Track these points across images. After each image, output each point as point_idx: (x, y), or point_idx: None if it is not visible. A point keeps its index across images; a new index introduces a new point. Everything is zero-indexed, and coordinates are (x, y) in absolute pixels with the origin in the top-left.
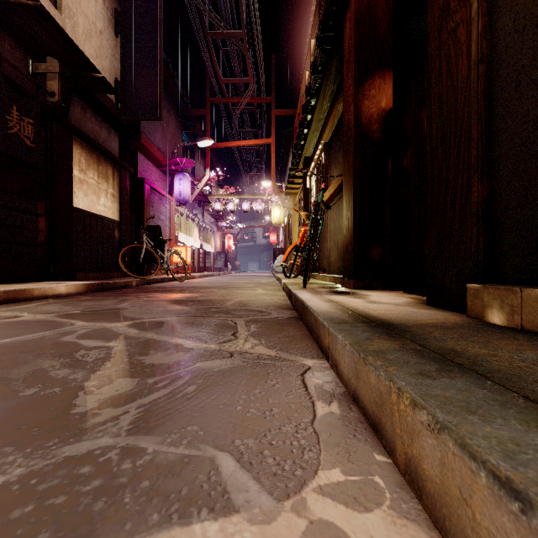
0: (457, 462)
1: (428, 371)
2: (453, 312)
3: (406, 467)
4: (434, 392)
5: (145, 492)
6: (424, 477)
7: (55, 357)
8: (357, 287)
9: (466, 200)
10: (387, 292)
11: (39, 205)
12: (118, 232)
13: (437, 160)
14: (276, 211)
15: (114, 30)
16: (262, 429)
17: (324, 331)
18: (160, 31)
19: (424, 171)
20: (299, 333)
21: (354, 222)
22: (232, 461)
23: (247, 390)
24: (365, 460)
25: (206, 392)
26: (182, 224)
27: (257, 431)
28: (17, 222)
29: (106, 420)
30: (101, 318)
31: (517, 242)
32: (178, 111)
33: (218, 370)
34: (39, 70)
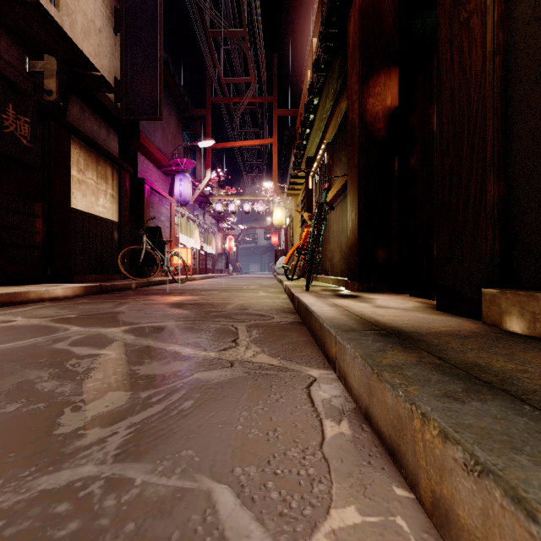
0: (508, 518)
1: (454, 391)
2: (466, 318)
3: (433, 508)
4: (466, 421)
5: (128, 538)
6: (459, 526)
7: (44, 367)
8: (362, 290)
9: (480, 200)
10: (392, 295)
11: (36, 206)
12: (118, 233)
13: (448, 158)
14: (278, 212)
15: (114, 28)
16: (265, 454)
17: (331, 339)
18: (160, 29)
19: (432, 170)
20: (303, 339)
21: (358, 223)
22: (231, 496)
23: (248, 406)
24: (383, 495)
25: (203, 409)
26: (183, 225)
27: (260, 457)
28: (15, 223)
29: (91, 443)
30: (97, 322)
31: (537, 244)
32: (179, 111)
33: (217, 382)
34: (36, 68)
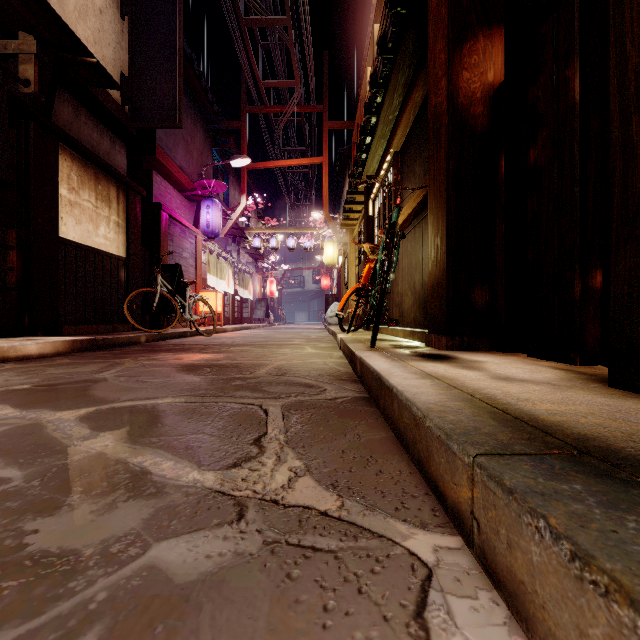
0: None
1: None
2: None
3: None
4: None
5: None
6: None
7: None
8: (452, 346)
9: None
10: (501, 355)
11: (9, 234)
12: (125, 272)
13: None
14: (330, 248)
15: (120, 11)
16: None
17: (452, 463)
18: (179, 12)
19: (571, 162)
20: (378, 437)
21: (447, 251)
22: None
23: None
24: None
25: None
26: (212, 263)
27: None
28: None
29: None
30: (50, 399)
31: None
32: (207, 123)
33: (192, 585)
34: (8, 49)
